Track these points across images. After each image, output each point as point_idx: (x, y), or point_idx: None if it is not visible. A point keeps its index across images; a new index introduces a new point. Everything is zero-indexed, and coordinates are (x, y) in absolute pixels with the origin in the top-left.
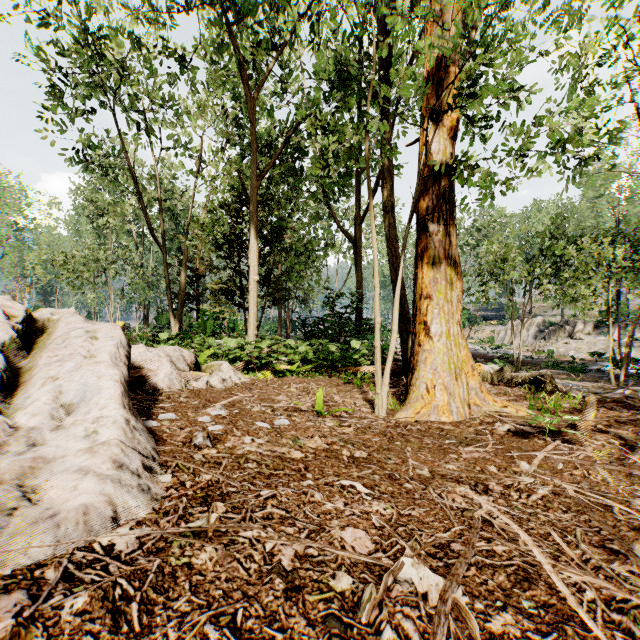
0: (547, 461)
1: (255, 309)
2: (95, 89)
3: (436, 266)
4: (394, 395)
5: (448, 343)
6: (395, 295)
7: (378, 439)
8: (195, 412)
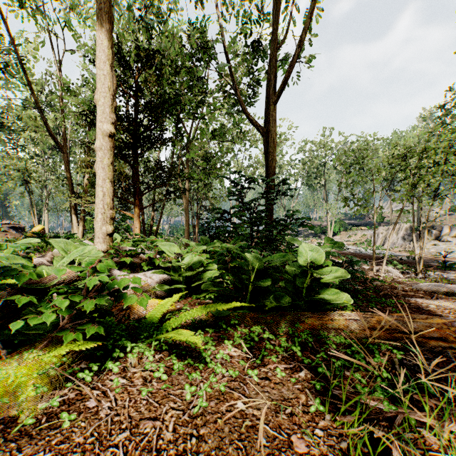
0: None
1: (106, 186)
2: None
3: None
4: None
5: None
6: None
7: None
8: None
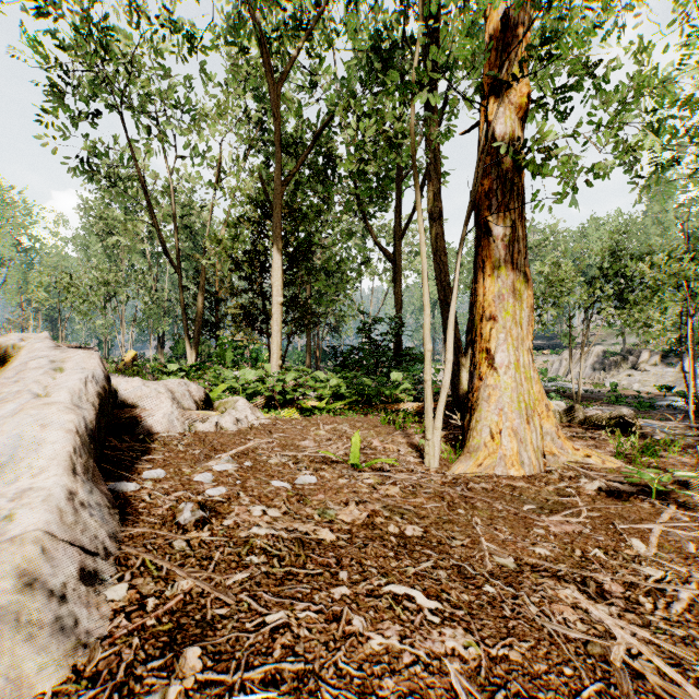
0: (667, 538)
1: (279, 336)
2: (99, 87)
3: (502, 279)
4: (446, 439)
5: (517, 376)
6: (450, 316)
7: (434, 505)
8: (193, 467)
